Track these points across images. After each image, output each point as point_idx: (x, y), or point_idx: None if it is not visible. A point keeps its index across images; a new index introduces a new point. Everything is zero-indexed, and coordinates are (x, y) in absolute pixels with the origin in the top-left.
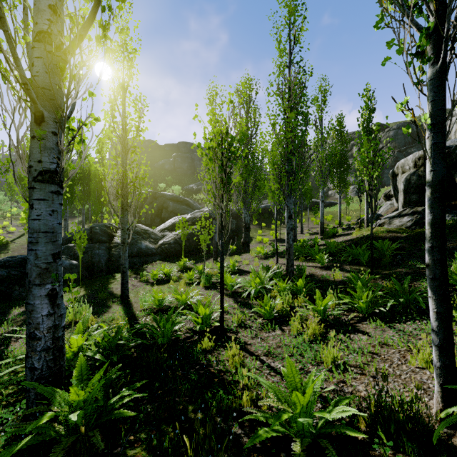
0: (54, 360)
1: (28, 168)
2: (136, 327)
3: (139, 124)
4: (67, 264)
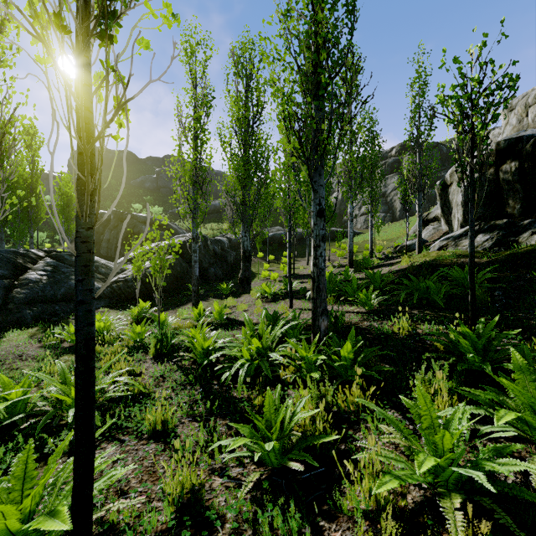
0: None
1: None
2: None
3: (4, 16)
4: None
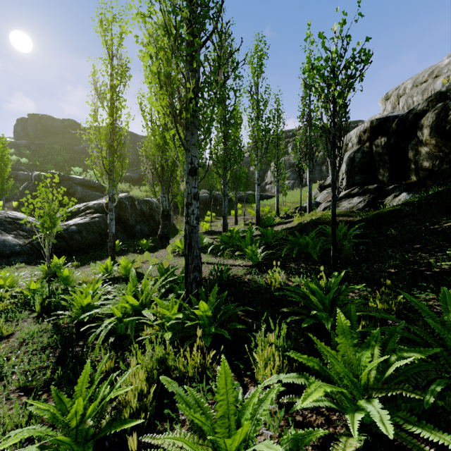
0: None
1: None
2: None
3: None
4: None
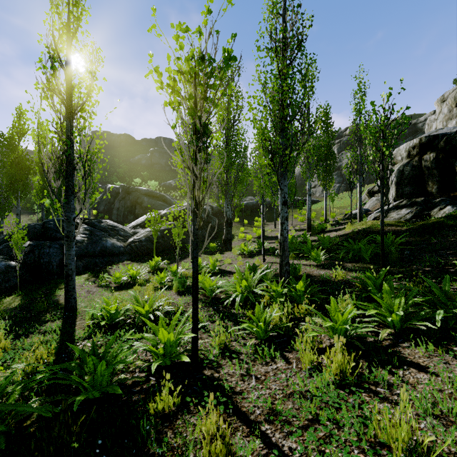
0: None
1: None
2: (34, 378)
3: (91, 83)
4: (2, 266)
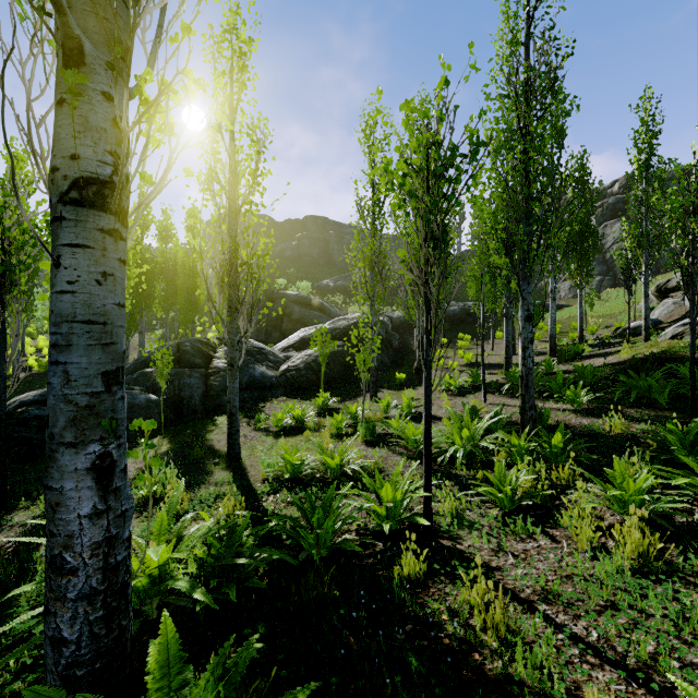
0: (107, 619)
1: (50, 173)
2: (268, 525)
3: (257, 166)
4: (142, 400)
